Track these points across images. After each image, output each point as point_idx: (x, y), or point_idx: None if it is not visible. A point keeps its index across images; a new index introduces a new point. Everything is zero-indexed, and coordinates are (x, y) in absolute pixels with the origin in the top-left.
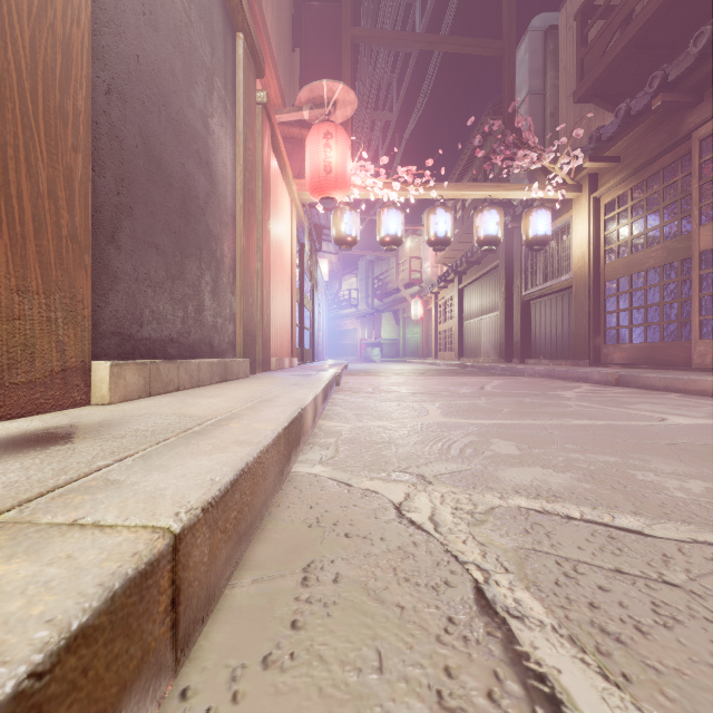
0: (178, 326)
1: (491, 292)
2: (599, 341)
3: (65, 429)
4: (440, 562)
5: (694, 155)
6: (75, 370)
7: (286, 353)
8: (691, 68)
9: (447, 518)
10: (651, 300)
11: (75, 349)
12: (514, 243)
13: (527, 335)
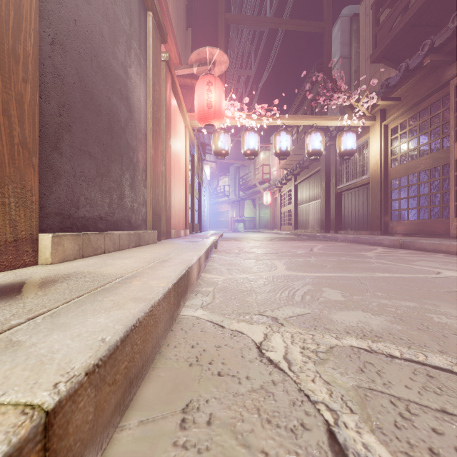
0: (106, 209)
1: (316, 187)
2: (387, 218)
3: (6, 286)
4: (295, 401)
5: (451, 95)
6: (25, 240)
7: (182, 227)
8: (449, 38)
9: (297, 357)
10: (422, 191)
11: (25, 225)
12: (330, 155)
13: (339, 215)
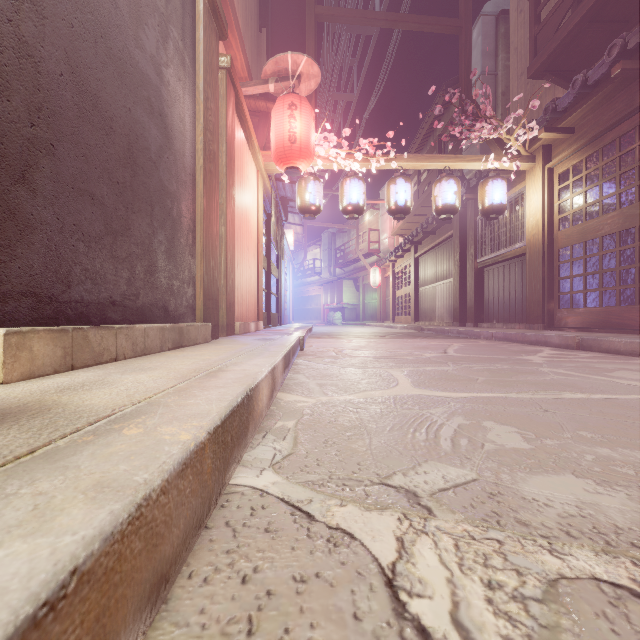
0: (122, 288)
1: (446, 260)
2: (553, 305)
3: None
4: None
5: None
6: None
7: (253, 317)
8: None
9: (484, 618)
10: (606, 265)
11: None
12: (468, 214)
13: (480, 300)
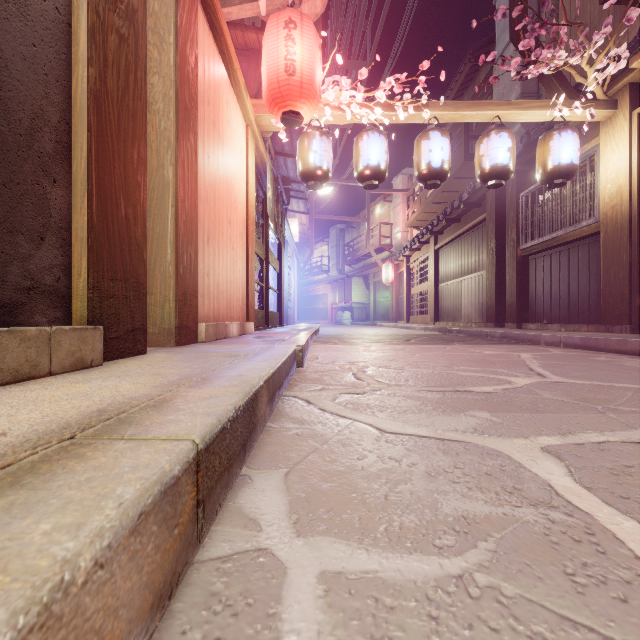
0: None
1: (474, 250)
2: None
3: None
4: None
5: None
6: None
7: (239, 316)
8: None
9: None
10: None
11: None
12: (507, 191)
13: (525, 296)
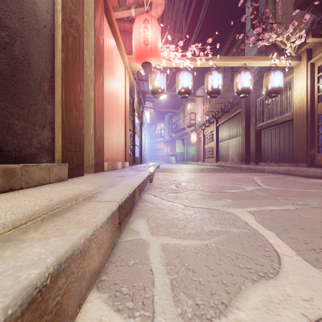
0: None
1: (235, 127)
2: (314, 151)
3: None
4: None
5: None
6: None
7: (121, 159)
8: None
9: None
10: None
11: None
12: (251, 98)
13: (259, 149)
